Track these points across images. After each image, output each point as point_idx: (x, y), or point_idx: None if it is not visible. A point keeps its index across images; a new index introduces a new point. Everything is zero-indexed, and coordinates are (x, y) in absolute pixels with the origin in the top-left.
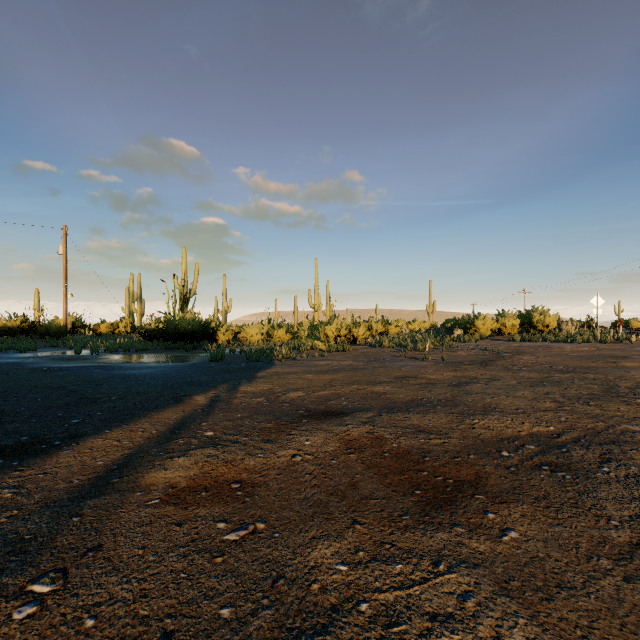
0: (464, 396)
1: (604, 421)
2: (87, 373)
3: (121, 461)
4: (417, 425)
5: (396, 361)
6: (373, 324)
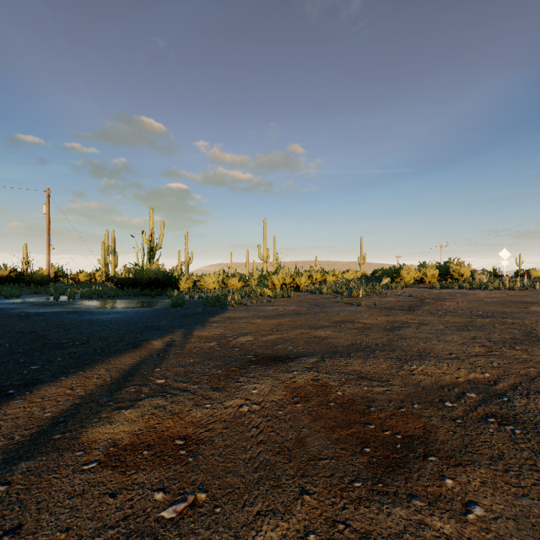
0: (399, 340)
1: (534, 367)
2: (58, 318)
3: (69, 412)
4: (359, 371)
5: (334, 306)
6: (313, 274)
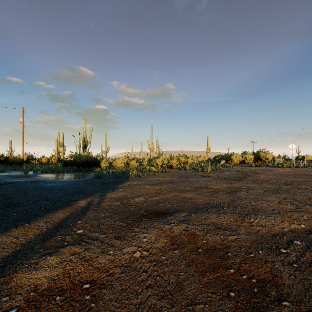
0: (238, 200)
1: None
2: (23, 185)
3: (9, 258)
4: (215, 223)
5: (194, 177)
6: (180, 158)
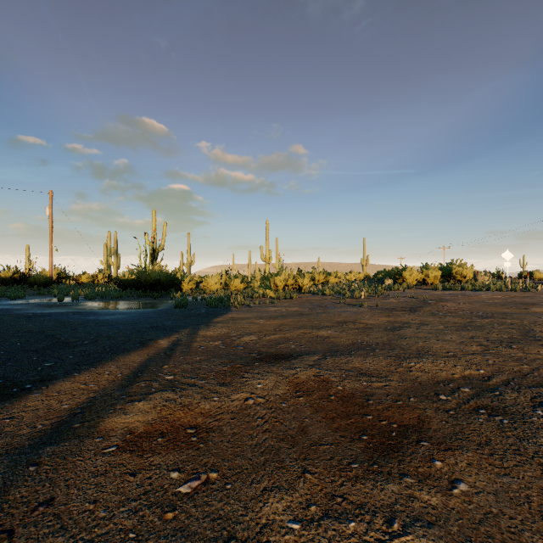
0: (399, 340)
1: (528, 364)
2: (65, 319)
3: (85, 405)
4: (359, 368)
5: (336, 307)
6: (316, 275)
